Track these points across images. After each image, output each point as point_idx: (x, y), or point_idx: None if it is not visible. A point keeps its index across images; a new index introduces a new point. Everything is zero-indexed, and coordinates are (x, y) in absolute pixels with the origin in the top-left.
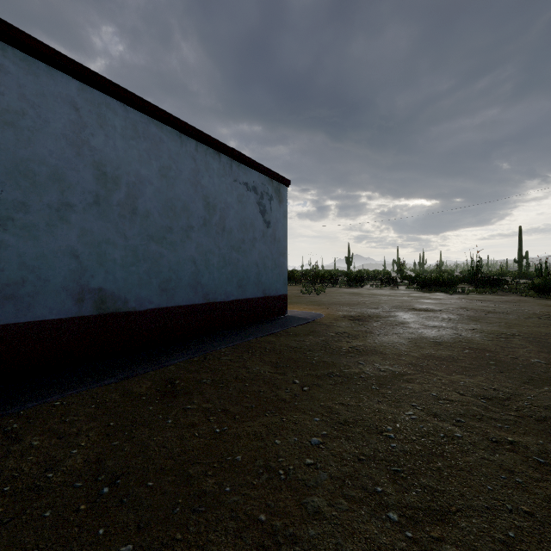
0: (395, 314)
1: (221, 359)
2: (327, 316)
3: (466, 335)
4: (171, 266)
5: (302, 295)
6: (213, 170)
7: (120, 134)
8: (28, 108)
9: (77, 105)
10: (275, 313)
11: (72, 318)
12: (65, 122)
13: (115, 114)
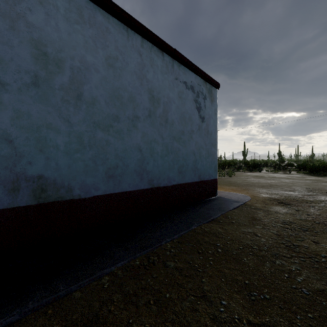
0: (322, 199)
1: (167, 266)
2: (254, 198)
3: None
4: (118, 153)
5: (219, 177)
6: (157, 66)
7: (64, 16)
8: None
9: None
10: (208, 195)
11: (4, 210)
12: None
13: None
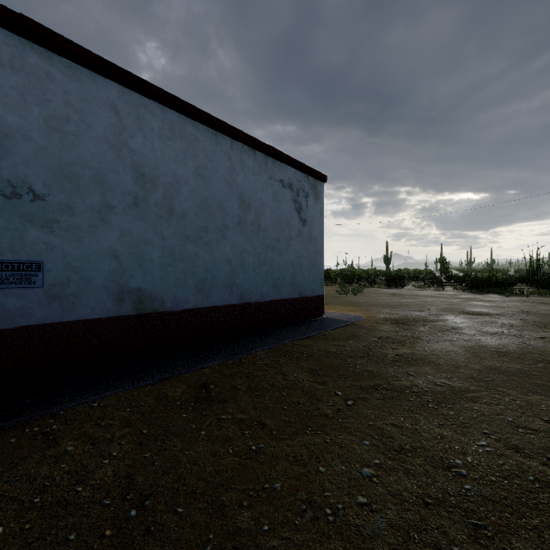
0: (444, 318)
1: (257, 363)
2: (367, 318)
3: (536, 345)
4: (207, 266)
5: (338, 296)
6: (248, 167)
7: (158, 135)
8: (73, 113)
9: (117, 108)
10: (312, 315)
11: (113, 318)
12: (106, 125)
13: (153, 116)
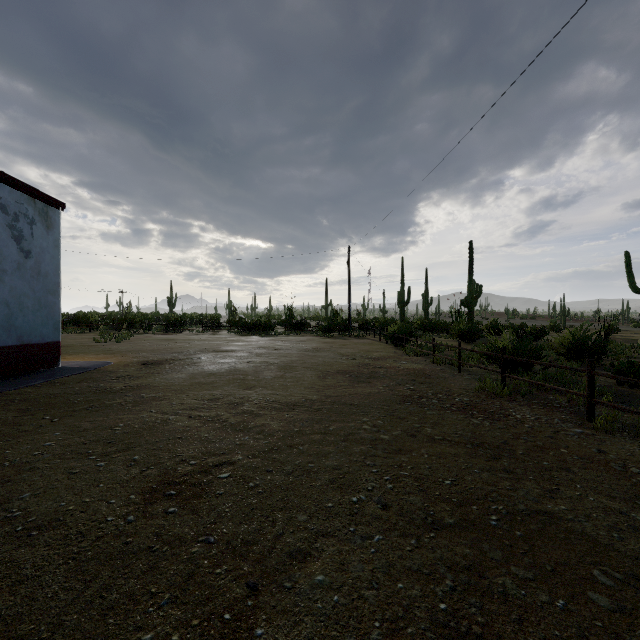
0: (194, 356)
1: None
2: (117, 363)
3: (239, 366)
4: None
5: (95, 344)
6: None
7: None
8: None
9: None
10: (41, 365)
11: None
12: None
13: None
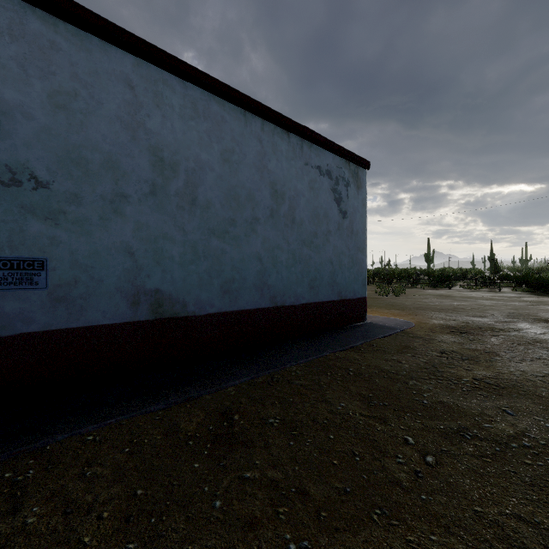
0: (518, 327)
1: (292, 383)
2: (419, 325)
3: None
4: (234, 264)
5: (378, 297)
6: (281, 152)
7: (179, 114)
8: (81, 88)
9: (131, 83)
10: (353, 319)
11: (127, 324)
12: (120, 103)
13: (173, 92)
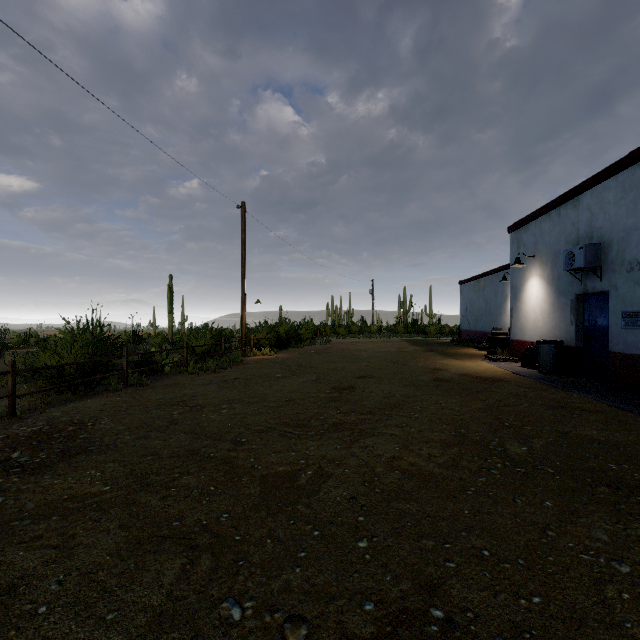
0: None
1: None
2: None
3: None
4: None
5: None
6: None
7: None
8: None
9: None
10: None
11: None
12: None
13: None
